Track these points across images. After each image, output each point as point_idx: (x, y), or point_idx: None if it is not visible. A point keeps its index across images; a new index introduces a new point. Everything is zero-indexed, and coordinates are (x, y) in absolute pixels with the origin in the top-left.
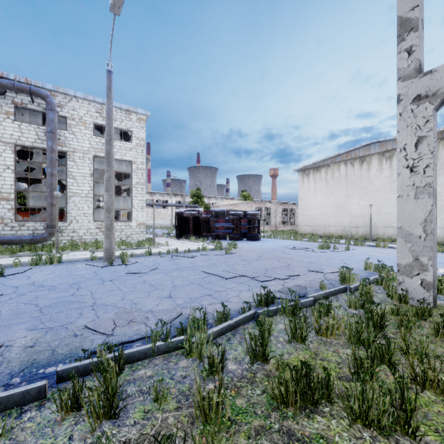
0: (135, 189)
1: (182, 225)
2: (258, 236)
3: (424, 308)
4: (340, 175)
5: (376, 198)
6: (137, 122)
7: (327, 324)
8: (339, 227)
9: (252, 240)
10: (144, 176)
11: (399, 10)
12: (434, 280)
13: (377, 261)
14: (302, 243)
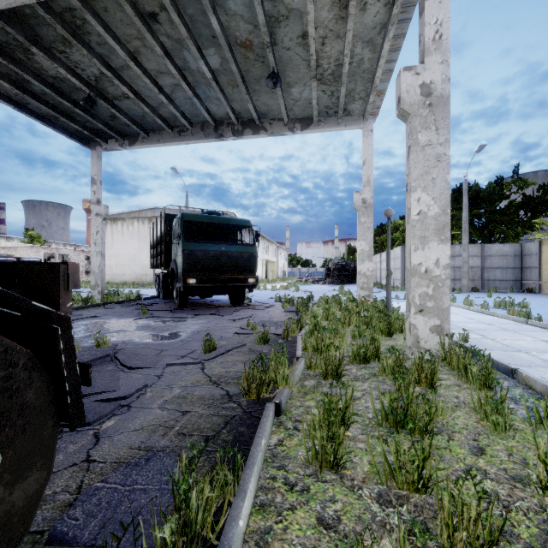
0: None
1: None
2: None
3: (88, 299)
4: (134, 230)
5: None
6: None
7: None
8: (133, 275)
9: None
10: None
11: (92, 172)
12: (103, 290)
13: None
14: (85, 289)
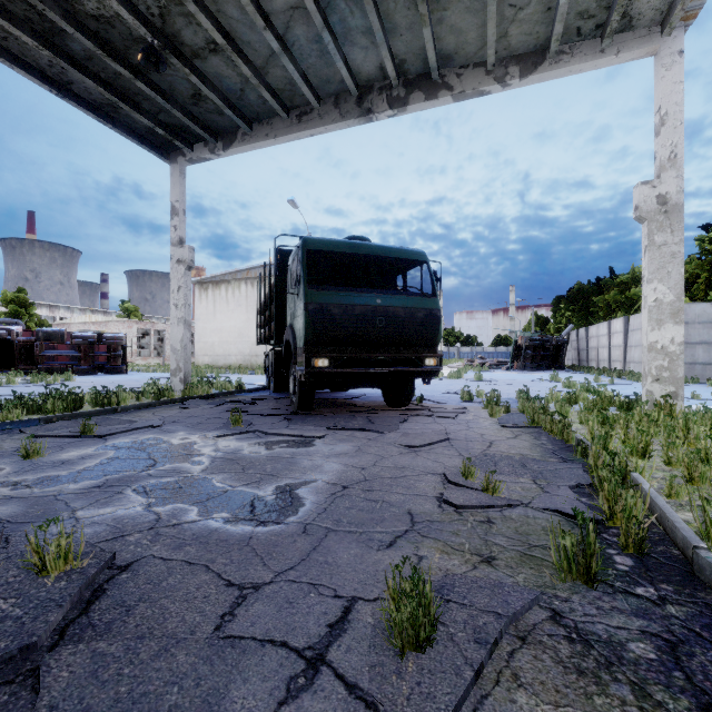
0: None
1: None
2: (122, 369)
3: (164, 390)
4: (241, 295)
5: None
6: None
7: (78, 397)
8: (240, 356)
9: (112, 374)
10: None
11: (171, 198)
12: (187, 377)
13: None
14: None
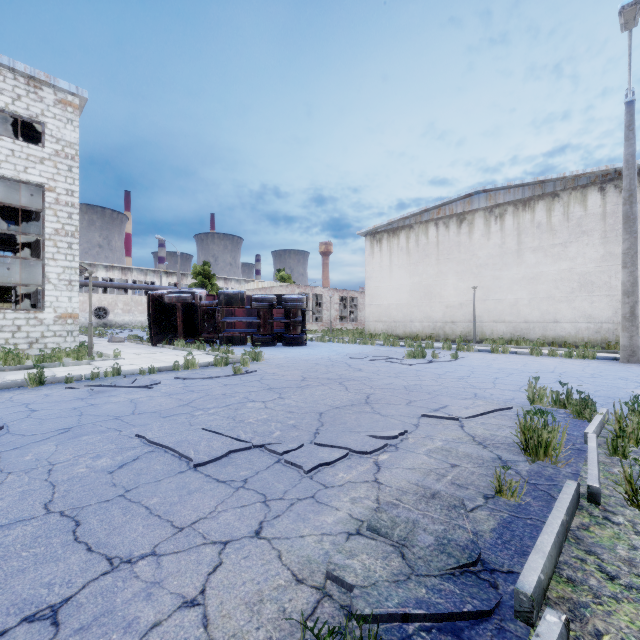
0: (52, 243)
1: (161, 319)
2: (302, 339)
3: None
4: (428, 242)
5: (481, 277)
6: (57, 107)
7: None
8: (427, 322)
9: (291, 345)
10: (75, 219)
11: None
12: None
13: (525, 380)
14: (377, 349)
